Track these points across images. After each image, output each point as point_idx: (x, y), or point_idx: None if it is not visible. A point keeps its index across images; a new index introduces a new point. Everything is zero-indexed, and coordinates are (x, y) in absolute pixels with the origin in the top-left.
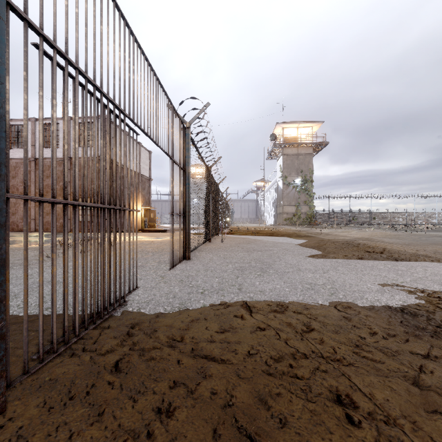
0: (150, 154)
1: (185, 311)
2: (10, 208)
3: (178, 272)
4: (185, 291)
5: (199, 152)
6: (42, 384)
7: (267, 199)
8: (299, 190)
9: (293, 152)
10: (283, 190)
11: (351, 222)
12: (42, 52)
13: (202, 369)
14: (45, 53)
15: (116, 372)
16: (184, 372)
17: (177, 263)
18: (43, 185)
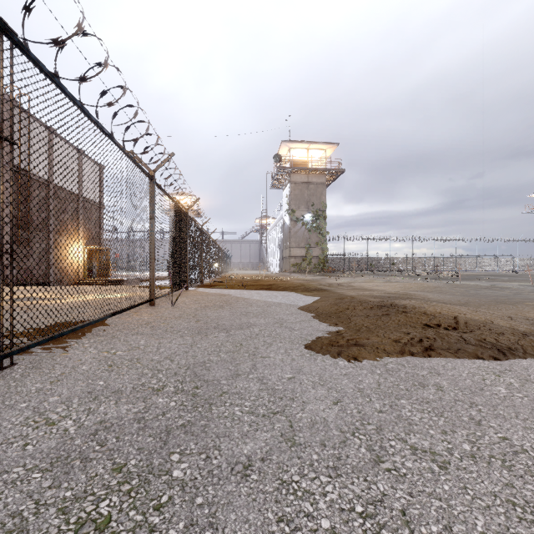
0: (100, 169)
1: None
2: None
3: None
4: None
5: (86, 112)
6: None
7: (272, 239)
8: (310, 229)
9: (303, 179)
10: (290, 227)
11: (368, 268)
12: None
13: None
14: None
15: None
16: None
17: None
18: None
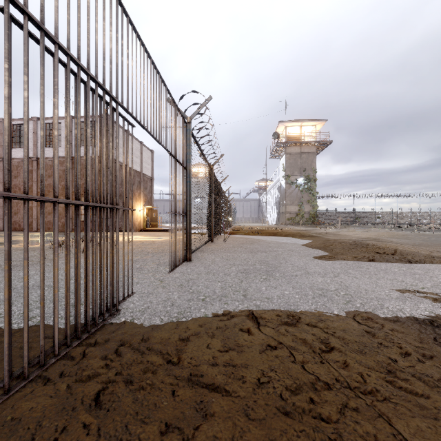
0: (152, 153)
1: (184, 323)
2: (12, 207)
3: (178, 275)
4: (184, 298)
5: (200, 149)
6: (1, 426)
7: (270, 198)
8: (302, 190)
9: (296, 151)
10: (286, 189)
11: (354, 221)
12: (7, 15)
13: (202, 404)
14: (15, 21)
15: (95, 408)
16: (180, 409)
17: (178, 265)
18: (8, 177)
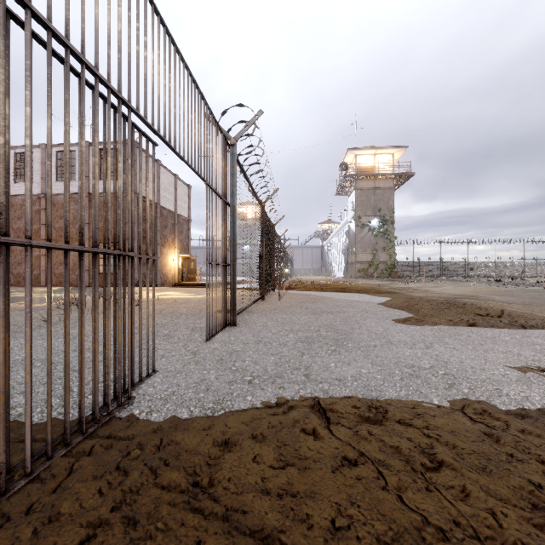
0: (189, 189)
1: (221, 418)
2: (15, 256)
3: (217, 345)
4: (224, 379)
5: (248, 180)
6: None
7: (335, 245)
8: (376, 234)
9: (369, 185)
10: (356, 233)
11: (441, 273)
12: None
13: None
14: None
15: None
16: None
17: (218, 331)
18: None
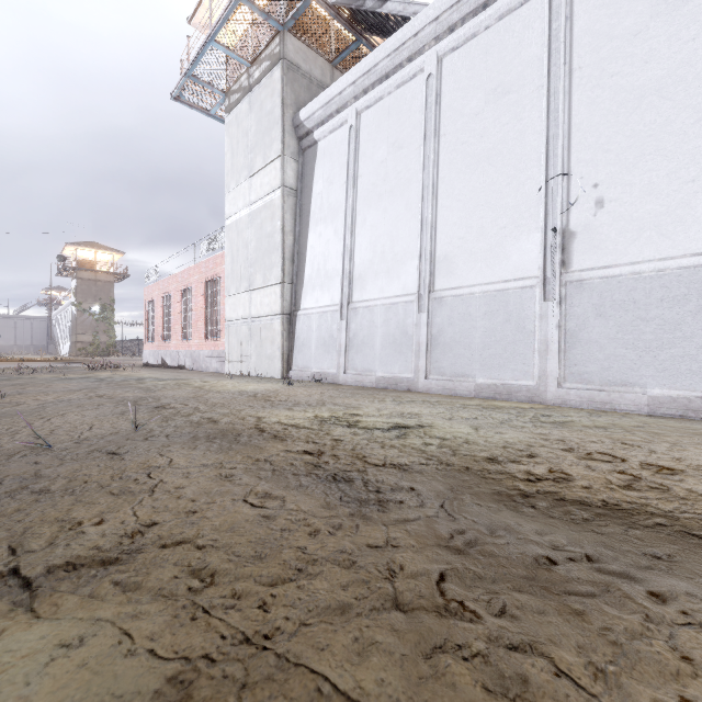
0: None
1: None
2: None
3: None
4: None
5: None
6: None
7: (64, 321)
8: (98, 319)
9: (91, 277)
10: (77, 317)
11: None
12: None
13: None
14: None
15: None
16: None
17: None
18: None
